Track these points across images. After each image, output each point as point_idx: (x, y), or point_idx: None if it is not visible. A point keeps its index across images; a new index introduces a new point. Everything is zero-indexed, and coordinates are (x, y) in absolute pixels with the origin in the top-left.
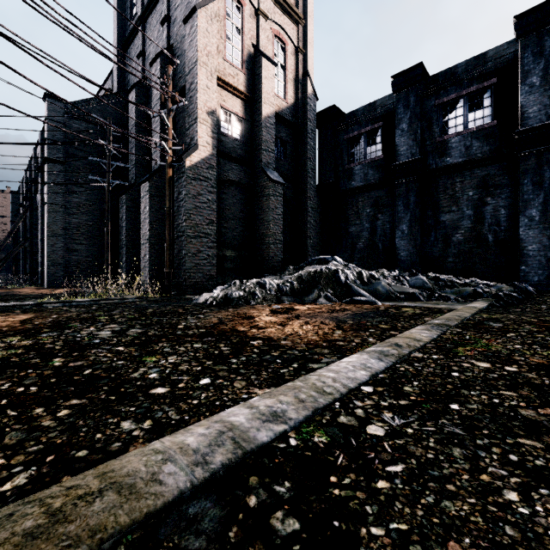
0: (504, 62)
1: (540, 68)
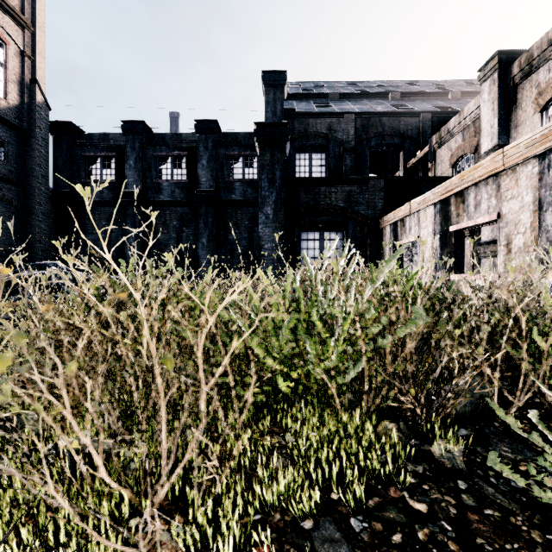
0: (191, 144)
1: (207, 156)
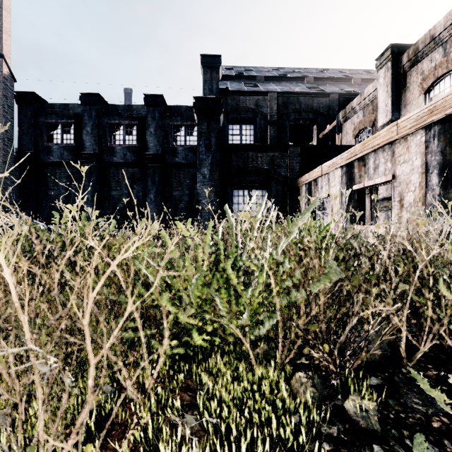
0: (140, 114)
1: (154, 125)
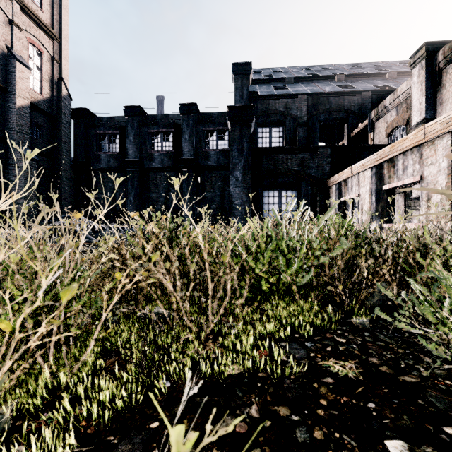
0: (176, 123)
1: (188, 132)
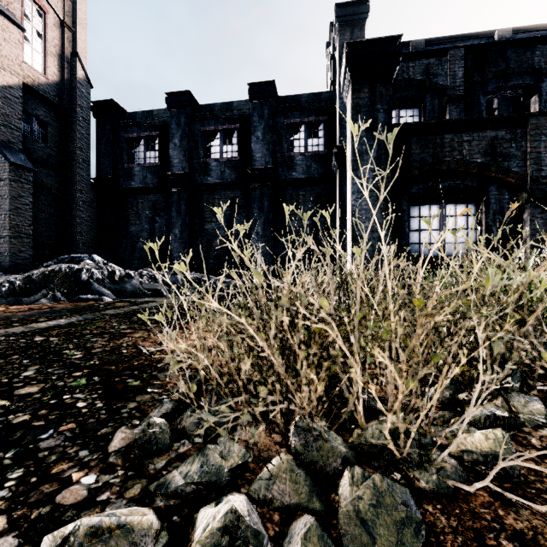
0: (243, 114)
1: (262, 127)
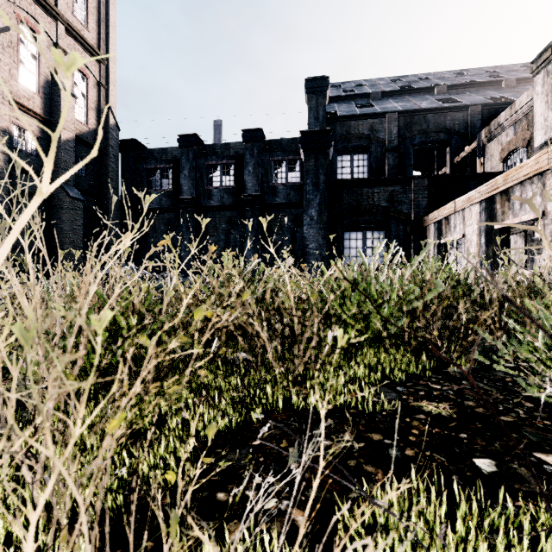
0: (238, 152)
1: (252, 163)
